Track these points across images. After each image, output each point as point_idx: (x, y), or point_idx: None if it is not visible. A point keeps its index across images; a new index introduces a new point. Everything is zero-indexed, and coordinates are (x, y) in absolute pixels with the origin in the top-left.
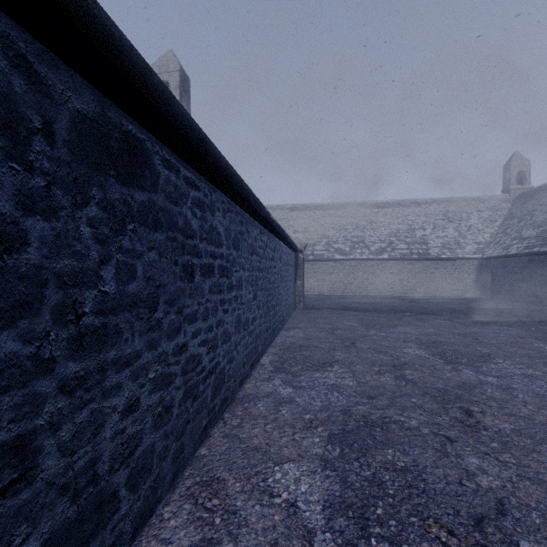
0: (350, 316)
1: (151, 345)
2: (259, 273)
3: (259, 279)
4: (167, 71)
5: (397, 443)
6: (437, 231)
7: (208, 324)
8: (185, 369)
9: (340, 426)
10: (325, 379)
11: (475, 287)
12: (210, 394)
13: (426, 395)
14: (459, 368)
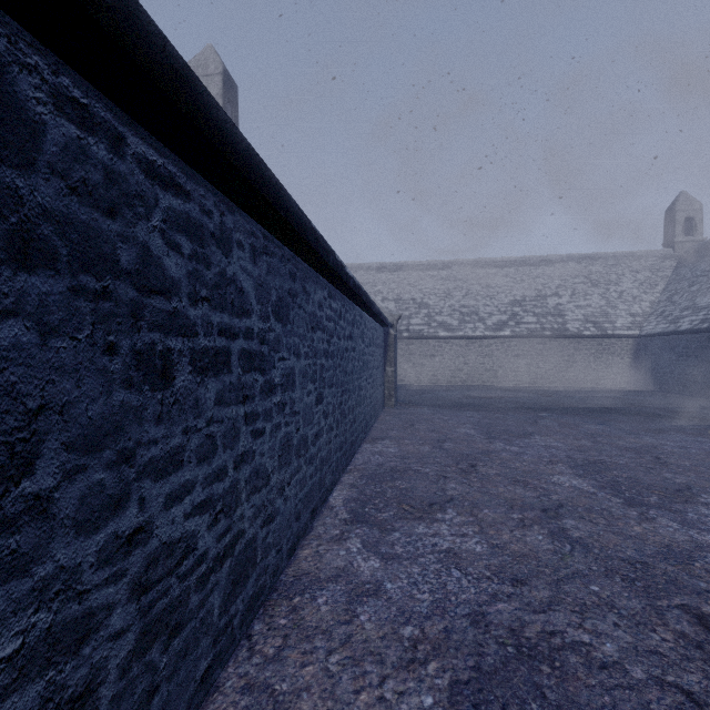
0: (463, 418)
1: (4, 570)
2: (327, 360)
3: (327, 370)
4: (206, 74)
5: (591, 709)
6: (576, 298)
7: (213, 466)
8: (142, 582)
9: (471, 660)
10: (434, 537)
11: (630, 375)
12: (220, 601)
13: (614, 575)
14: (651, 515)
